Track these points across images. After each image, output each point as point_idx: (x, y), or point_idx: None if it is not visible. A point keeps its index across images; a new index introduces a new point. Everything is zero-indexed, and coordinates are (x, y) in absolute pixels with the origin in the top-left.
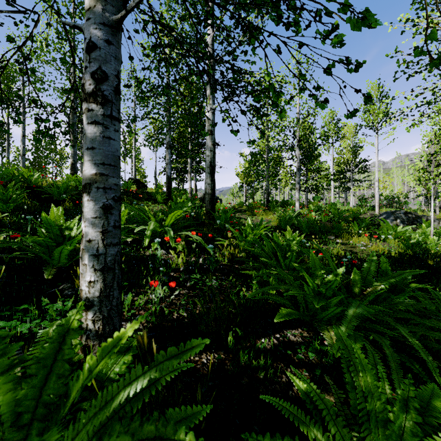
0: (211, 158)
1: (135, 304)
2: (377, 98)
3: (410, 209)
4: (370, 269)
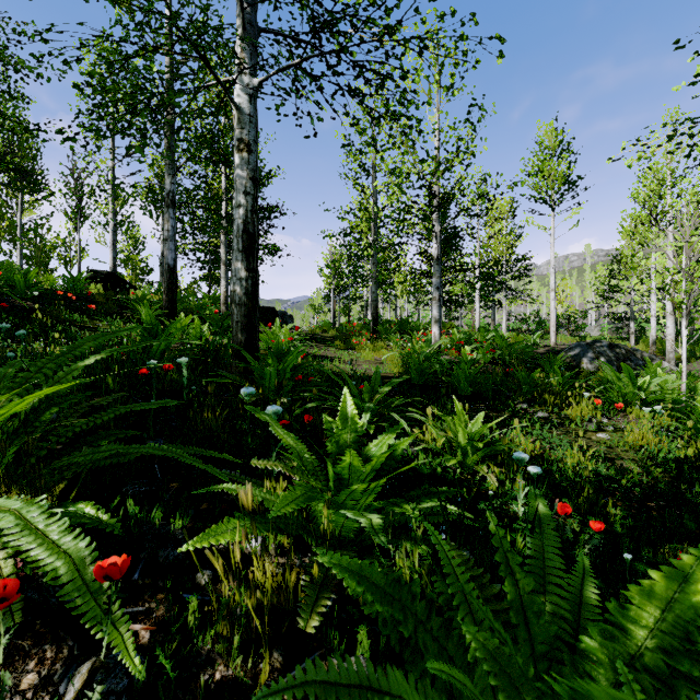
0: (248, 212)
1: None
2: (554, 151)
3: (593, 337)
4: None
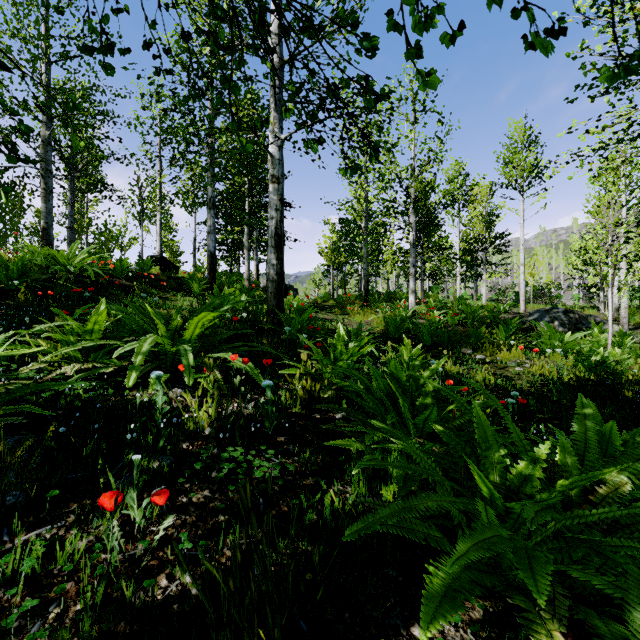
0: (278, 221)
1: (58, 559)
2: (522, 144)
3: (565, 306)
4: (587, 435)
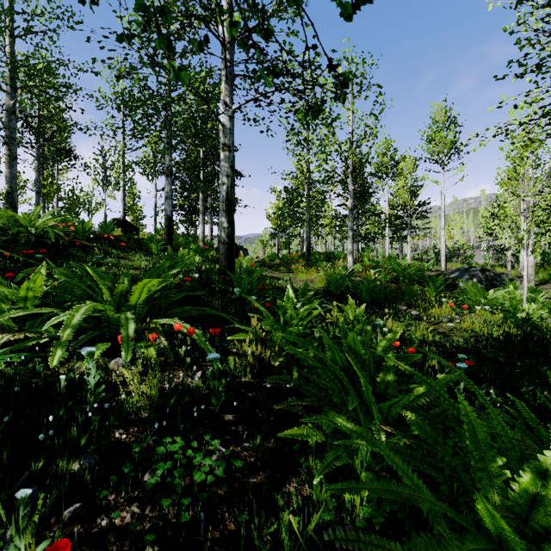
0: (229, 187)
1: None
2: (443, 124)
3: (478, 264)
4: None
